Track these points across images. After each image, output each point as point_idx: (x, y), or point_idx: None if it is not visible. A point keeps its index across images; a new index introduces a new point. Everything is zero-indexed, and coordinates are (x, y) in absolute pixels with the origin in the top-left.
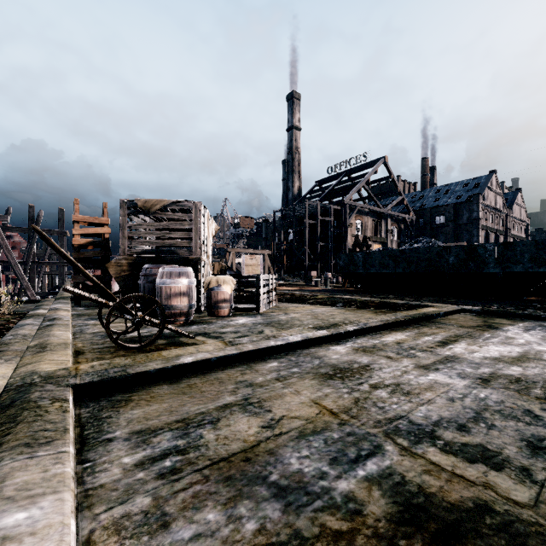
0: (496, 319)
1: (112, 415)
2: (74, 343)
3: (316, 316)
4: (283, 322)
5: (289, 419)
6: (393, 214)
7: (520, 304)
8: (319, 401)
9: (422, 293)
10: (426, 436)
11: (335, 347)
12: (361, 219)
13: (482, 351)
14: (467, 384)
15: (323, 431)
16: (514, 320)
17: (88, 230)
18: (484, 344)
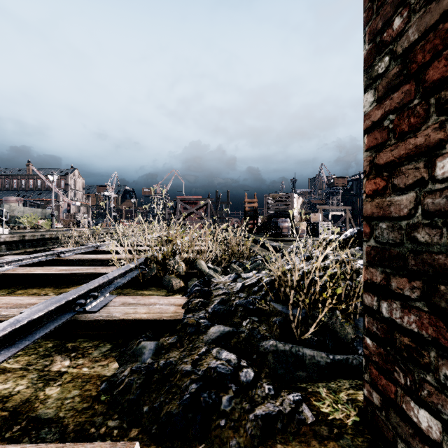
0: None
1: None
2: None
3: None
4: None
5: None
6: None
7: None
8: None
9: None
10: None
11: None
12: None
13: None
14: None
15: None
16: None
17: (250, 205)
18: None
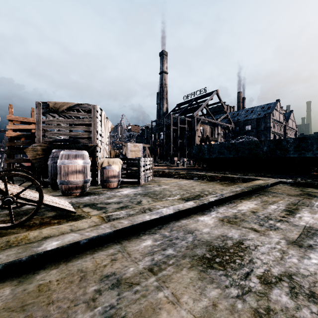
0: (307, 188)
1: None
2: None
3: (181, 187)
4: (157, 193)
5: None
6: (222, 124)
7: (314, 178)
8: None
9: (245, 170)
10: None
11: (203, 218)
12: (203, 127)
13: None
14: None
15: None
16: None
17: (18, 126)
18: None
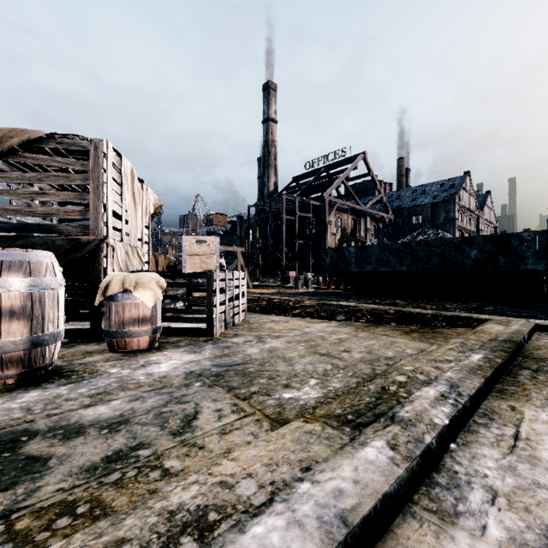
0: None
1: None
2: None
3: (313, 347)
4: (253, 369)
5: None
6: (372, 212)
7: None
8: None
9: (432, 297)
10: None
11: None
12: (340, 217)
13: None
14: None
15: None
16: None
17: None
18: None
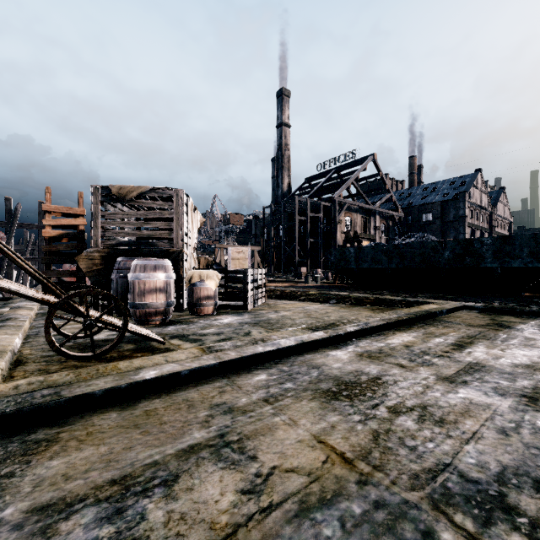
0: (503, 317)
1: (16, 470)
2: (21, 349)
3: (309, 315)
4: (273, 322)
5: (283, 473)
6: (382, 211)
7: (522, 301)
8: (324, 437)
9: (416, 289)
10: (496, 506)
11: (335, 352)
12: (350, 216)
13: (507, 355)
14: (513, 405)
15: (336, 498)
16: (522, 317)
17: (60, 221)
18: (505, 346)
